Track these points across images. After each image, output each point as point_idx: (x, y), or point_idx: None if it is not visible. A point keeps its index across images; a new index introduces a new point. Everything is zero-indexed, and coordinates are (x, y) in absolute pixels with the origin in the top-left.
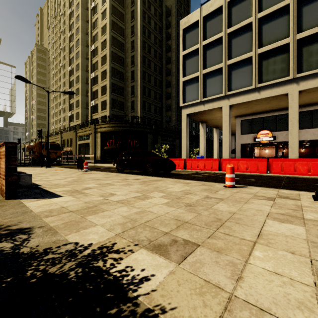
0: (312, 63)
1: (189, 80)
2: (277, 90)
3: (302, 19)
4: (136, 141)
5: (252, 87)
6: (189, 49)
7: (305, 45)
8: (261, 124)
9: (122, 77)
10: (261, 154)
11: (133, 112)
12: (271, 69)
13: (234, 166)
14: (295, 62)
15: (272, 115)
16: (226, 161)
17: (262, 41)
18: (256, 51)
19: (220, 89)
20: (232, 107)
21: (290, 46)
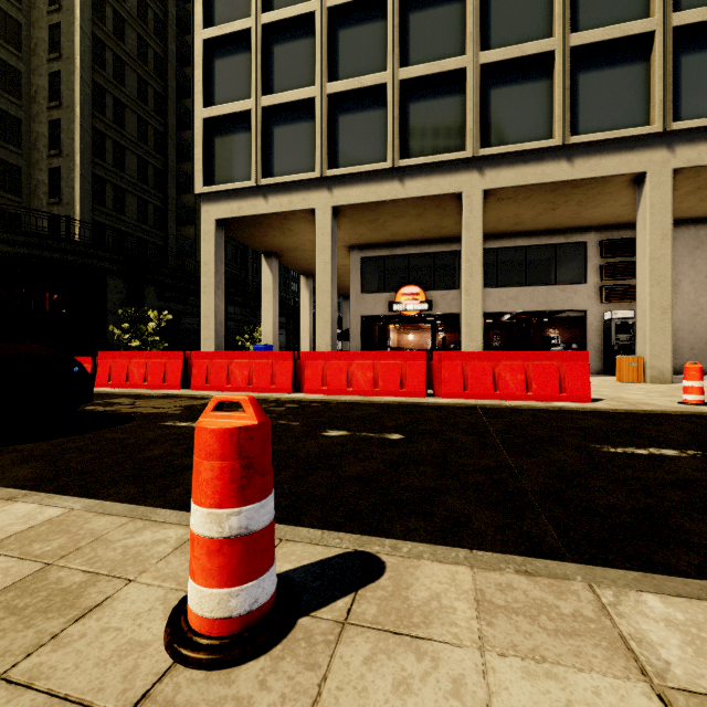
0: (509, 130)
1: (225, 119)
2: (440, 181)
3: (489, 21)
4: (55, 296)
5: (386, 164)
6: (224, 27)
7: (495, 85)
8: (403, 272)
9: (15, 83)
10: (401, 344)
11: (57, 204)
12: (427, 128)
13: (264, 421)
14: (477, 119)
15: (426, 252)
16: (317, 359)
17: (409, 53)
18: (395, 72)
19: (310, 159)
20: (339, 215)
21: (468, 77)
